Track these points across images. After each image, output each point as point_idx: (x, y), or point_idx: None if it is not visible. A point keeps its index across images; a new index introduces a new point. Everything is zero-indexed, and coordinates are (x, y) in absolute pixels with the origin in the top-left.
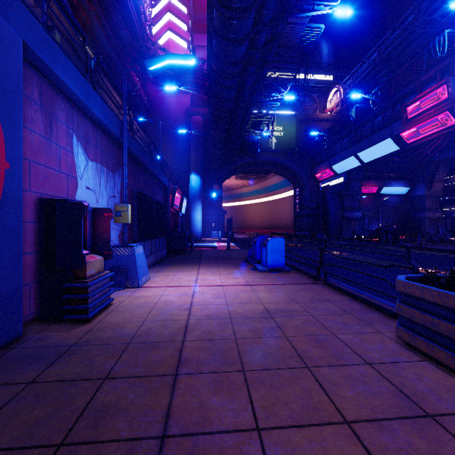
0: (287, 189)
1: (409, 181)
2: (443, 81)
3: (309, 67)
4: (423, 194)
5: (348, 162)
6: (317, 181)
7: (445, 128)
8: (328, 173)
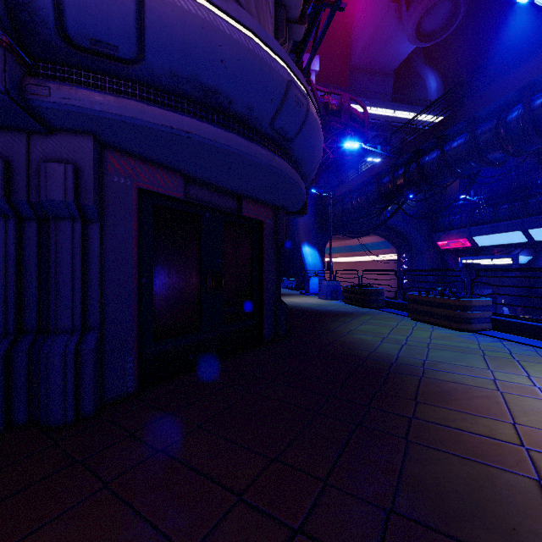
0: (382, 252)
1: (533, 249)
2: None
3: (402, 101)
4: None
5: (505, 236)
6: (437, 249)
7: None
8: (462, 243)
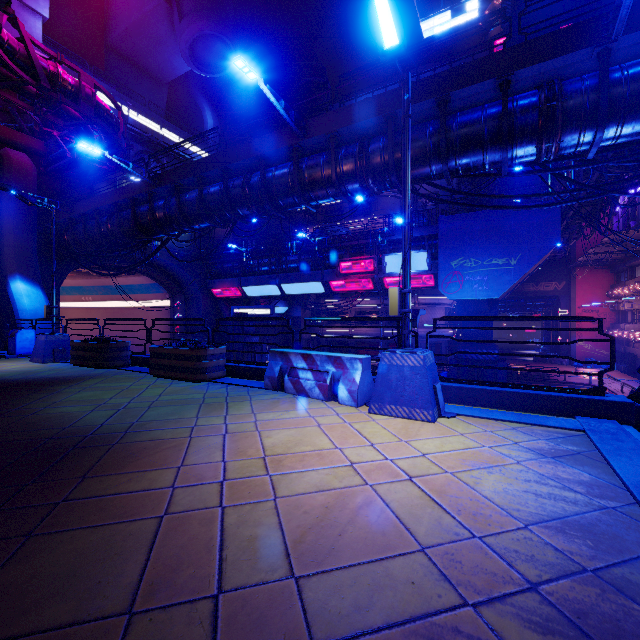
0: (154, 297)
1: (288, 301)
2: (372, 257)
3: (179, 123)
4: (300, 316)
5: (266, 288)
6: (212, 297)
7: (364, 289)
8: (234, 292)
